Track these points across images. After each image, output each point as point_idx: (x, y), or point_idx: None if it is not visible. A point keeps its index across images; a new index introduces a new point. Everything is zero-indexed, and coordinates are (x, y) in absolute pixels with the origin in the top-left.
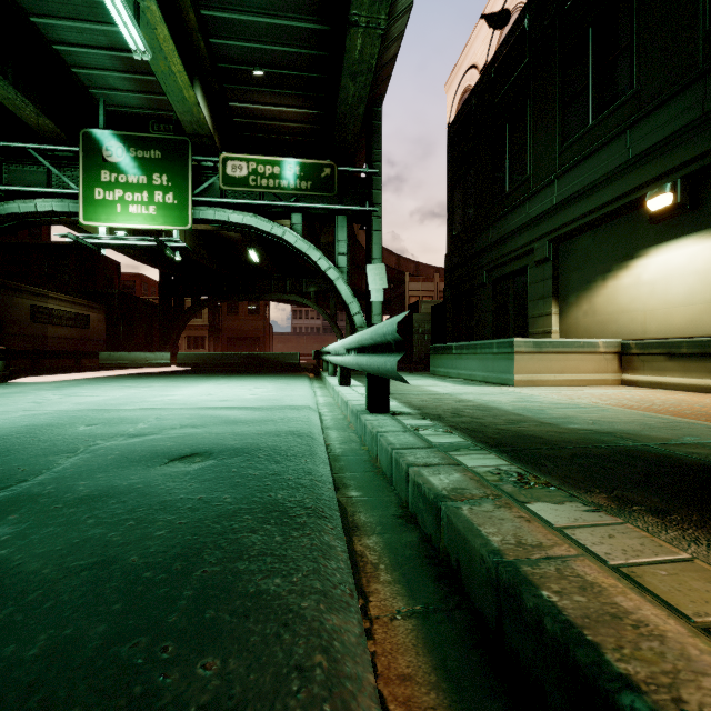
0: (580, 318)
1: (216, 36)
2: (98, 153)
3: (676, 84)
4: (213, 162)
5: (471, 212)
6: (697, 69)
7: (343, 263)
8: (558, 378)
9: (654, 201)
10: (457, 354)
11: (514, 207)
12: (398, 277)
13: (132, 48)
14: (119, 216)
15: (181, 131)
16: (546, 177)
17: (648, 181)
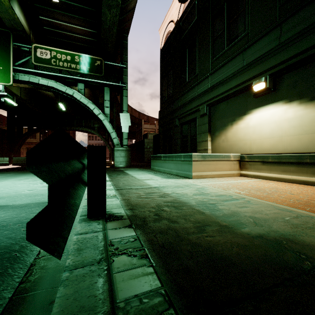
0: (220, 143)
1: None
2: None
3: (266, 29)
4: (28, 48)
5: (171, 91)
6: (276, 22)
7: (108, 112)
8: (213, 173)
9: (257, 86)
10: (163, 160)
11: (190, 88)
12: (139, 122)
13: None
14: None
15: (5, 26)
16: (205, 74)
17: (253, 76)
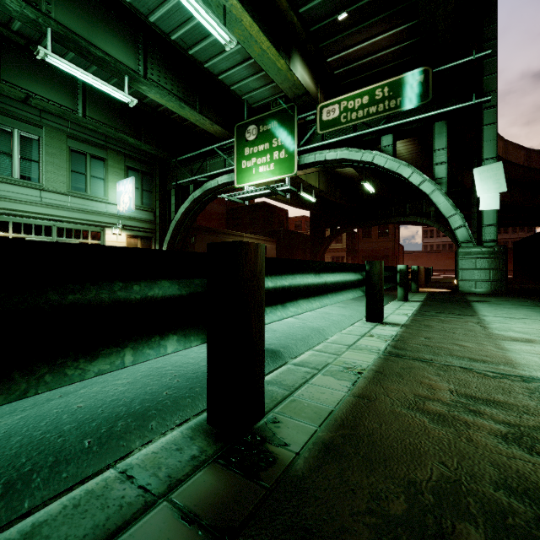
0: None
1: (302, 4)
2: (243, 137)
3: None
4: (314, 115)
5: None
6: None
7: (442, 173)
8: None
9: None
10: None
11: None
12: None
13: (222, 43)
14: (254, 176)
15: (290, 100)
16: None
17: None
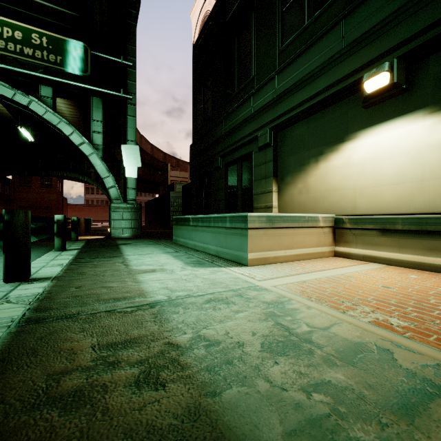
0: (296, 195)
1: None
2: None
3: None
4: None
5: (209, 111)
6: None
7: (99, 141)
8: (288, 253)
9: (373, 81)
10: (193, 226)
11: (242, 102)
12: (164, 167)
13: None
14: None
15: None
16: (267, 75)
17: (363, 65)
